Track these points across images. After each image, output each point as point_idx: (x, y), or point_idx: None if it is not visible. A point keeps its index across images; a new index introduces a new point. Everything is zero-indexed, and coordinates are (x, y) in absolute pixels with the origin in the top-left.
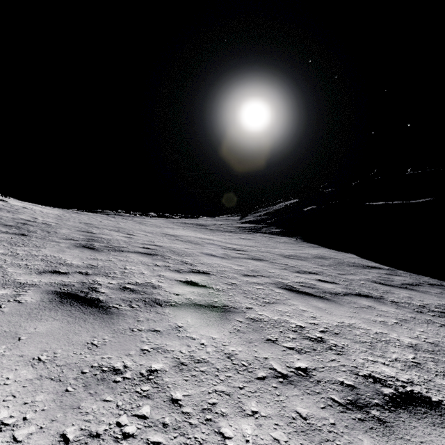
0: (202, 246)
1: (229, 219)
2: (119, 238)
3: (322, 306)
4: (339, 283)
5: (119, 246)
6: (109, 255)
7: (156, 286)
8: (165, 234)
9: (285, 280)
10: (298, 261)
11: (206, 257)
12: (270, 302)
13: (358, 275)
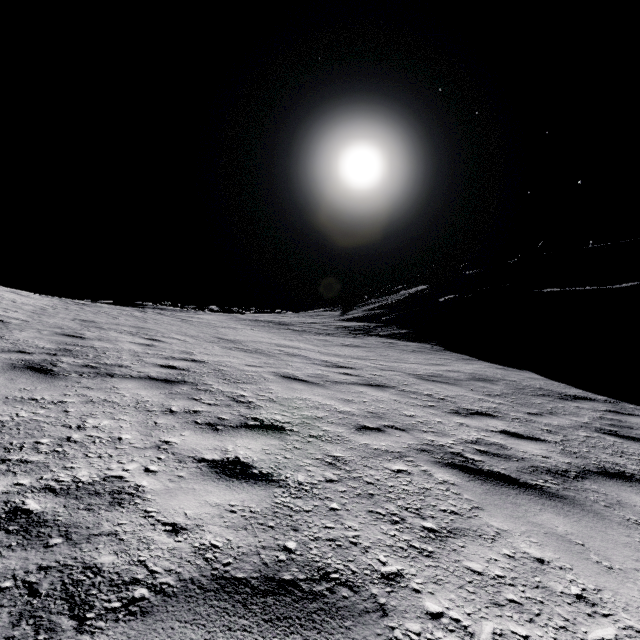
0: (279, 360)
1: (324, 314)
2: (127, 346)
3: (566, 529)
4: (546, 438)
5: (113, 364)
6: (71, 387)
7: (128, 491)
8: (218, 339)
9: (443, 437)
10: (447, 386)
11: (283, 384)
12: (440, 529)
13: (563, 416)
